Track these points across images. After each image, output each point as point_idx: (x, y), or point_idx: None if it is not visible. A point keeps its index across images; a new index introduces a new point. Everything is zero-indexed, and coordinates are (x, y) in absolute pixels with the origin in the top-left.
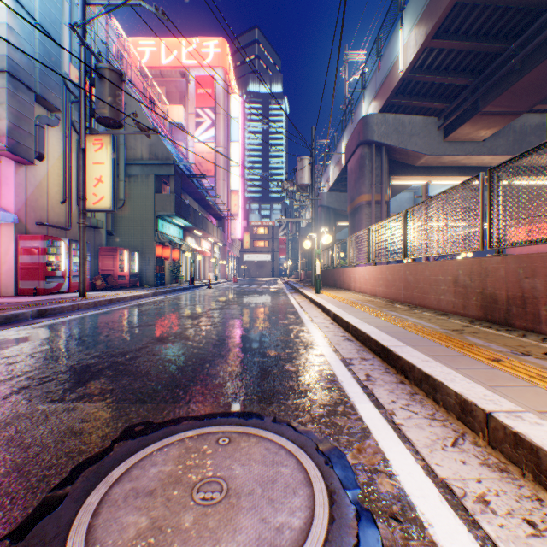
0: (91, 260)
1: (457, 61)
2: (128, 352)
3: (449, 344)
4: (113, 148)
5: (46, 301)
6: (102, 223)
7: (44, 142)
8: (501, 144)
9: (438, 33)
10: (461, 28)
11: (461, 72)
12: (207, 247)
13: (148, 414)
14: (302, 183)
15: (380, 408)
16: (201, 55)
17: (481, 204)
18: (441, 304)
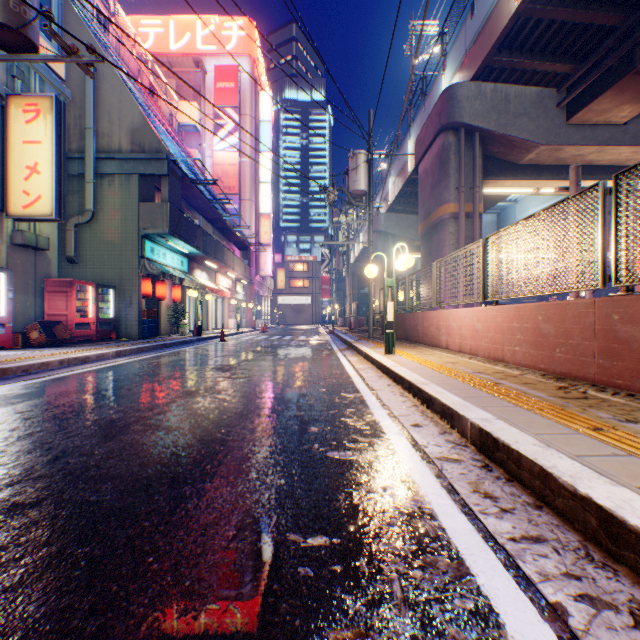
0: (29, 299)
1: None
2: None
3: None
4: (55, 117)
5: None
6: (48, 241)
7: None
8: None
9: None
10: None
11: (610, 3)
12: (226, 285)
13: None
14: (357, 189)
15: None
16: (221, 39)
17: None
18: None
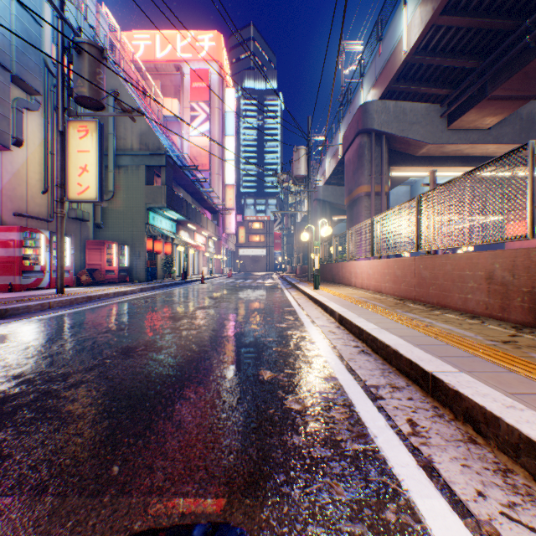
0: (77, 254)
1: (465, 40)
2: (74, 373)
3: (519, 368)
4: (98, 135)
5: (15, 298)
6: (89, 215)
7: (23, 127)
8: (507, 132)
9: (447, 9)
10: (472, 3)
11: (468, 53)
12: (201, 241)
13: (30, 535)
14: (299, 174)
15: (464, 512)
16: (196, 48)
17: (531, 180)
18: (469, 305)
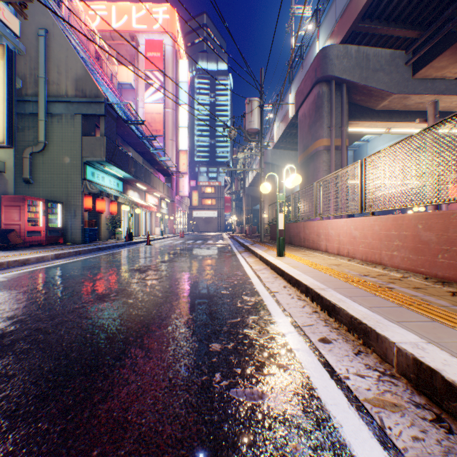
0: None
1: None
2: None
3: None
4: (6, 62)
5: None
6: (4, 165)
7: None
8: None
9: None
10: None
11: None
12: (153, 202)
13: None
14: (252, 127)
15: None
16: (150, 20)
17: None
18: None
